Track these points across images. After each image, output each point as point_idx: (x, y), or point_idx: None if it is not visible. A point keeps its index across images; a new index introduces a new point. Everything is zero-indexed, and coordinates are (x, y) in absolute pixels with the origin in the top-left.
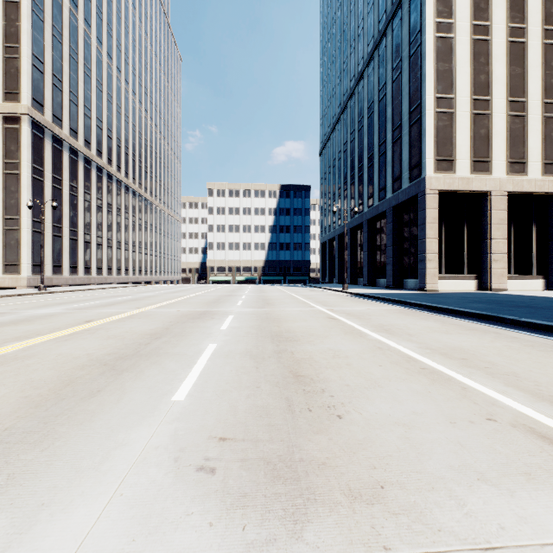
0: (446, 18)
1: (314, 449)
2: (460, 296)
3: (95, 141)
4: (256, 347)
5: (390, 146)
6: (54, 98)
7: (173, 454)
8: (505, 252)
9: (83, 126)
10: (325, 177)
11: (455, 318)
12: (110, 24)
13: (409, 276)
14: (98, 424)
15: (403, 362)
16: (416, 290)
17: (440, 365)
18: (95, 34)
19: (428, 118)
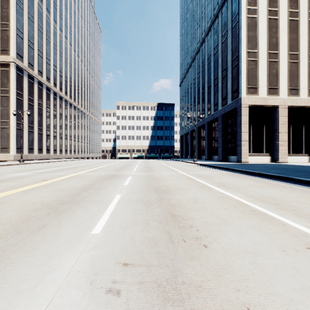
0: (253, 6)
1: (191, 273)
2: (262, 166)
3: (52, 78)
4: (145, 196)
5: (220, 80)
6: (29, 53)
7: (89, 277)
8: (287, 140)
9: (45, 69)
10: (183, 98)
11: (263, 178)
12: (61, 12)
13: (232, 154)
14: (39, 252)
15: (238, 206)
16: (235, 162)
17: (263, 208)
18: (52, 17)
19: (242, 64)
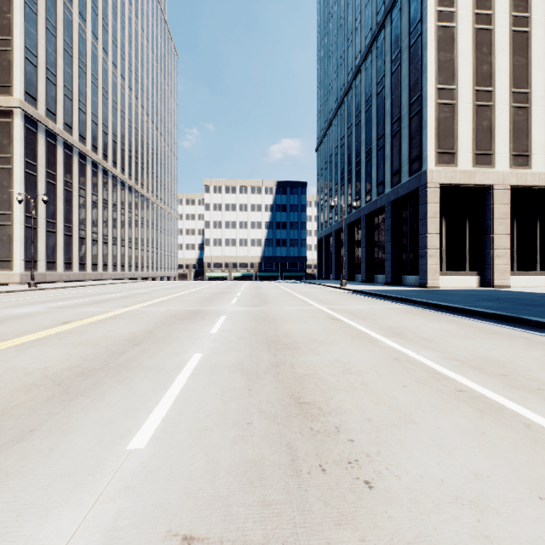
0: (447, 7)
1: None
2: (465, 294)
3: (90, 136)
4: (249, 358)
5: (388, 140)
6: (48, 92)
7: None
8: (509, 248)
9: (78, 121)
10: (321, 173)
11: (469, 319)
12: (105, 19)
13: (409, 273)
14: (1, 502)
15: (431, 380)
16: (416, 287)
17: (479, 386)
18: (90, 29)
19: (429, 110)
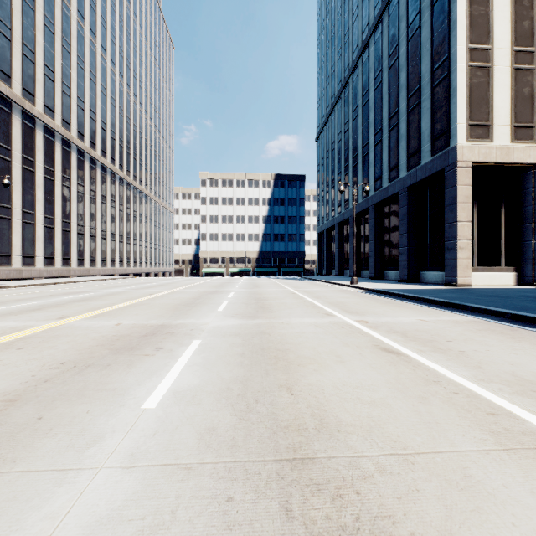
0: None
1: None
2: (521, 295)
3: (75, 122)
4: None
5: (404, 116)
6: (25, 70)
7: None
8: None
9: (61, 104)
10: (322, 163)
11: None
12: None
13: (429, 268)
14: None
15: None
16: (440, 285)
17: None
18: (75, 7)
19: (459, 74)
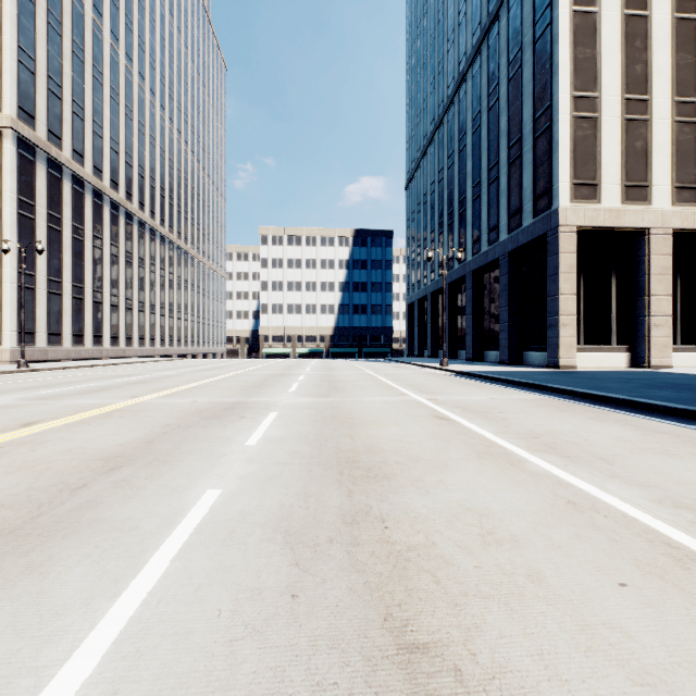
0: None
1: None
2: (618, 377)
3: (108, 168)
4: (303, 501)
5: (504, 169)
6: (51, 109)
7: None
8: (670, 314)
9: (91, 148)
10: (413, 217)
11: (648, 417)
12: (129, 15)
13: (533, 348)
14: None
15: (668, 566)
16: (543, 367)
17: None
18: (108, 27)
19: (562, 126)
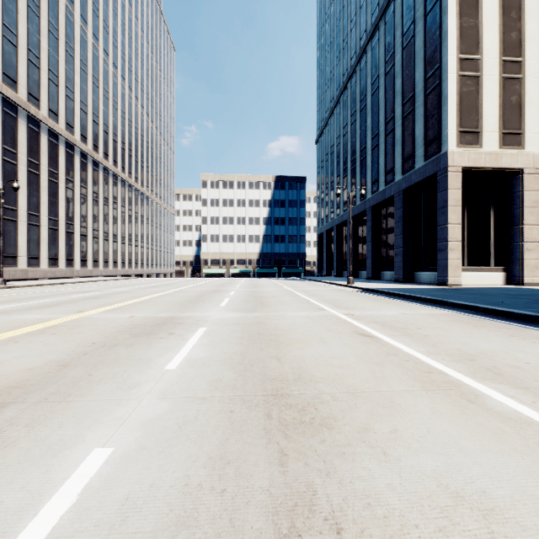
0: None
1: None
2: (503, 293)
3: (79, 125)
4: (217, 476)
5: (399, 122)
6: (30, 75)
7: None
8: None
9: (64, 108)
10: (322, 165)
11: None
12: (96, 3)
13: (423, 269)
14: None
15: None
16: (433, 285)
17: None
18: (79, 12)
19: (449, 83)
